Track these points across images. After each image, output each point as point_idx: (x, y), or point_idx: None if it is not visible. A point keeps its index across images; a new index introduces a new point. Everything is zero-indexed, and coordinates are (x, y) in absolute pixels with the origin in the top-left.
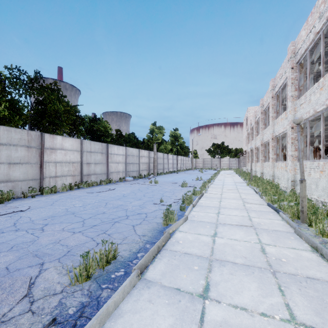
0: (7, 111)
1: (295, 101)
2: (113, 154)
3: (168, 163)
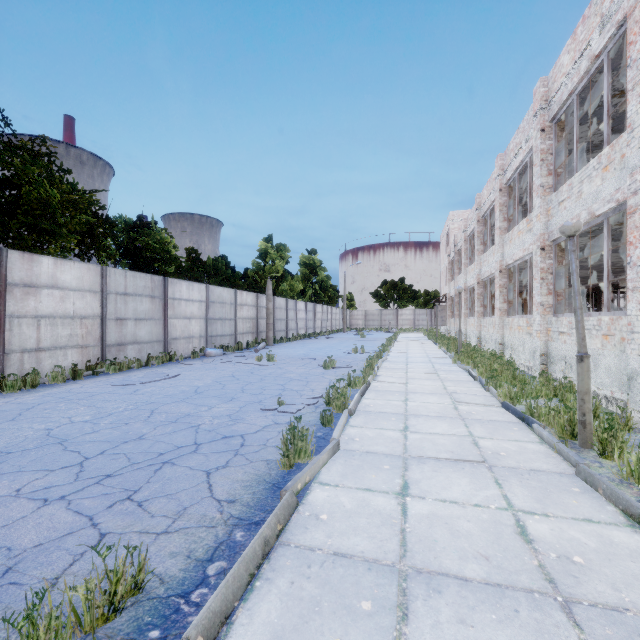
0: None
1: (548, 195)
2: (177, 298)
3: (297, 319)
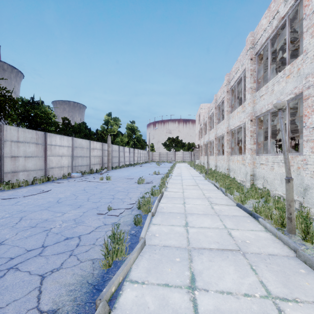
0: None
1: (254, 93)
2: (53, 145)
3: (125, 156)
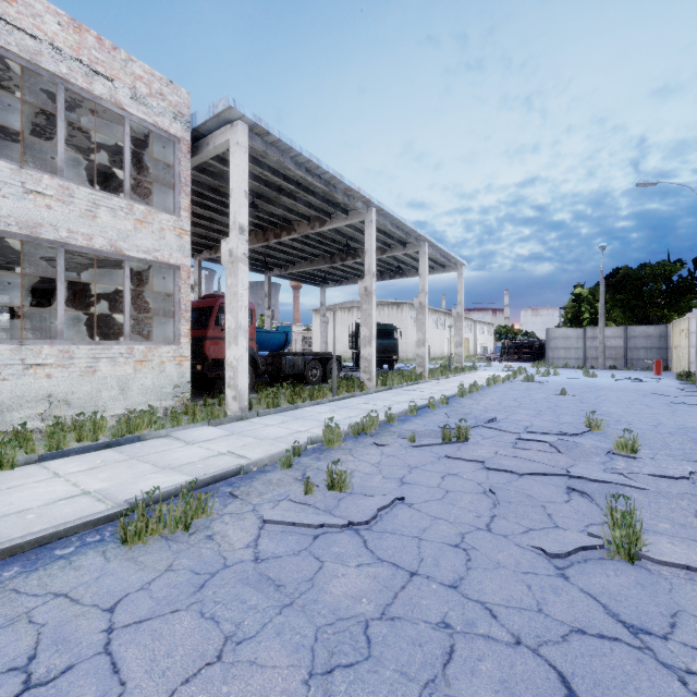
0: None
1: None
2: None
3: None
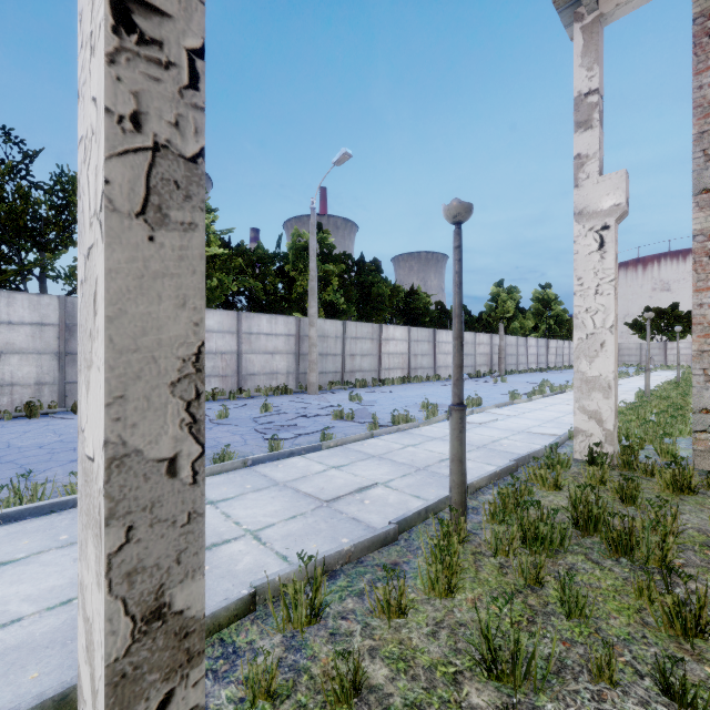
0: (346, 304)
1: None
2: (440, 342)
3: (528, 354)
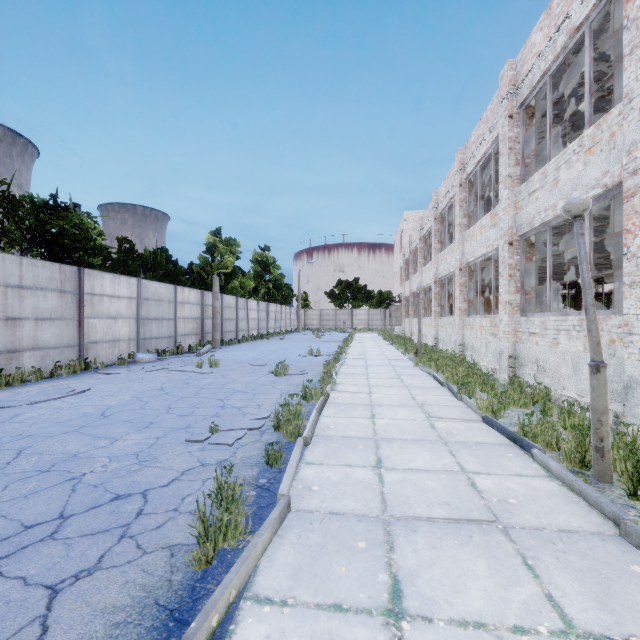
0: None
1: (516, 187)
2: (98, 294)
3: (249, 319)
